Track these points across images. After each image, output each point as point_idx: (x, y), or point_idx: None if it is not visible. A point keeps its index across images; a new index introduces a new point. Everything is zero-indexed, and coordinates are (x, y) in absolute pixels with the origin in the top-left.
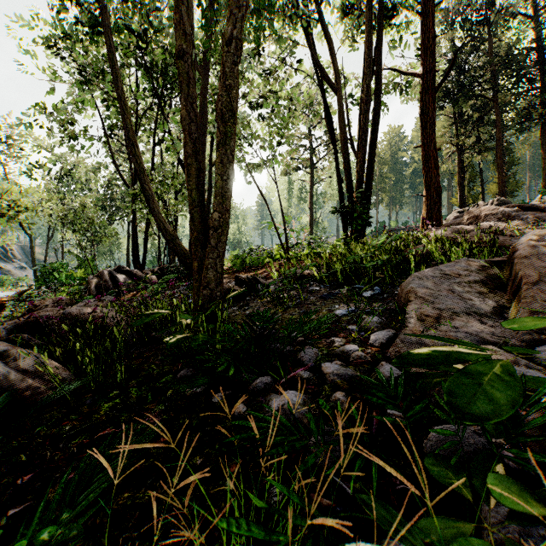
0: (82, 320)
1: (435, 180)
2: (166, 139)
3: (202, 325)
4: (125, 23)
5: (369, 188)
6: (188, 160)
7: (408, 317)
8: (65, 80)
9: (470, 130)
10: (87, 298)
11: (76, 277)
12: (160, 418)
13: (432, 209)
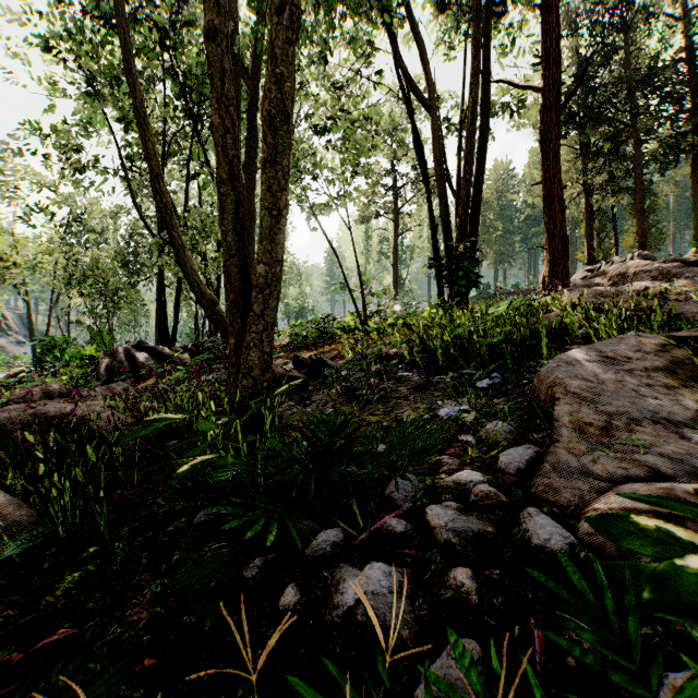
0: (63, 423)
1: (560, 227)
2: (203, 171)
3: (237, 436)
4: (147, 14)
5: (474, 237)
6: (221, 189)
7: (558, 426)
8: (70, 95)
9: (601, 165)
10: (91, 385)
11: (83, 356)
12: (151, 612)
13: (556, 266)
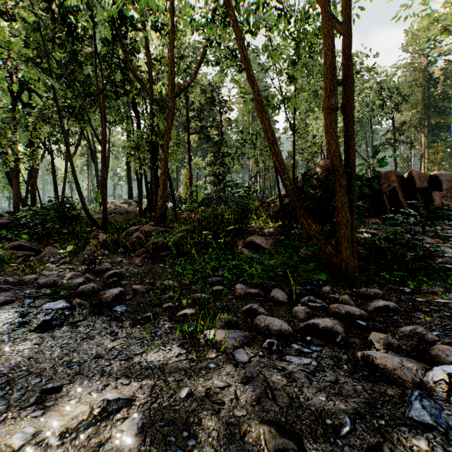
0: None
1: (131, 187)
2: None
3: None
4: None
5: None
6: (55, 193)
7: None
8: None
9: None
10: None
11: None
12: None
13: (129, 196)
